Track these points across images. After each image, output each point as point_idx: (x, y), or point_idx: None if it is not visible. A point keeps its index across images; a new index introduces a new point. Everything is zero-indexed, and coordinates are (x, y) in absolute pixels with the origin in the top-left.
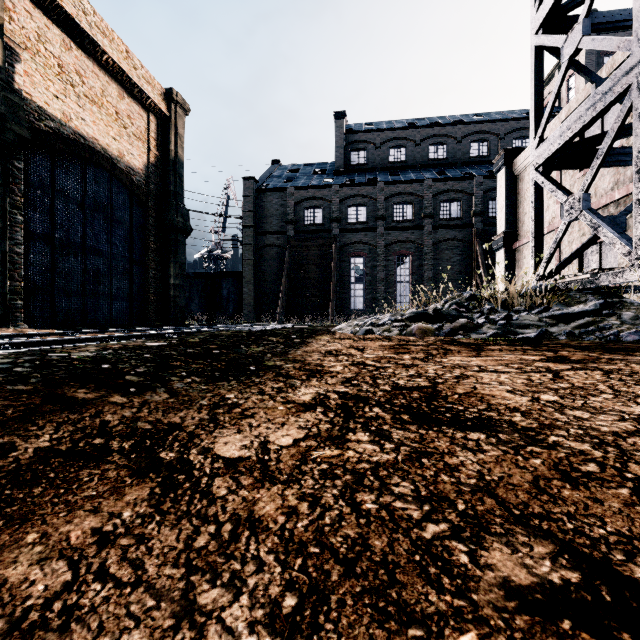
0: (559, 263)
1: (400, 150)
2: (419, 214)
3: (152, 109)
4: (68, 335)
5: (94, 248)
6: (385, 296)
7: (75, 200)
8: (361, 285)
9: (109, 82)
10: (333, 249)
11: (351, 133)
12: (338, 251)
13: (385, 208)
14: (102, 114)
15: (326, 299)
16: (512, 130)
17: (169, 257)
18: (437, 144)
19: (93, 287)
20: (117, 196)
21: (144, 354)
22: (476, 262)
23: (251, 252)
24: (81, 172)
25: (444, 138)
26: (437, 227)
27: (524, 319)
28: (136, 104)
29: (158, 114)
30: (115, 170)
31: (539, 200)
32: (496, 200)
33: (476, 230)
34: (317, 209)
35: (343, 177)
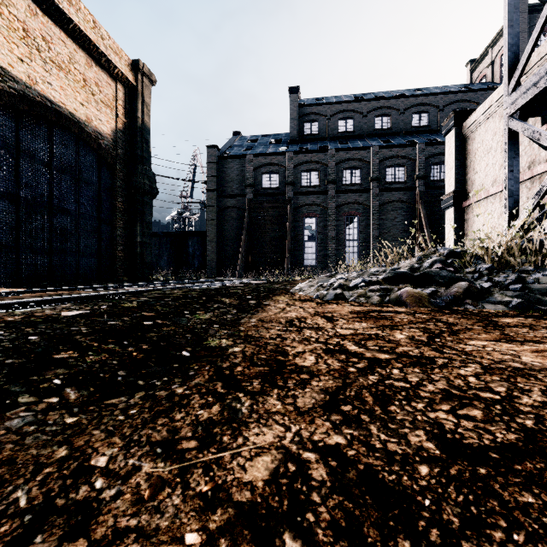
0: (536, 217)
1: (348, 121)
2: (366, 178)
3: (120, 78)
4: (2, 296)
5: (61, 207)
6: (335, 253)
7: (41, 161)
8: (313, 243)
9: (76, 50)
10: (288, 210)
11: (304, 106)
12: (293, 212)
13: (335, 173)
14: (69, 80)
15: (282, 256)
16: (450, 102)
17: (136, 217)
18: (382, 115)
19: (60, 244)
20: (85, 159)
21: (30, 335)
22: (419, 222)
23: (214, 213)
24: (48, 134)
25: (388, 110)
26: (383, 190)
27: (544, 282)
28: (104, 73)
29: (126, 83)
30: (82, 134)
31: (514, 149)
32: (437, 165)
33: (419, 192)
34: (273, 174)
35: (297, 145)
